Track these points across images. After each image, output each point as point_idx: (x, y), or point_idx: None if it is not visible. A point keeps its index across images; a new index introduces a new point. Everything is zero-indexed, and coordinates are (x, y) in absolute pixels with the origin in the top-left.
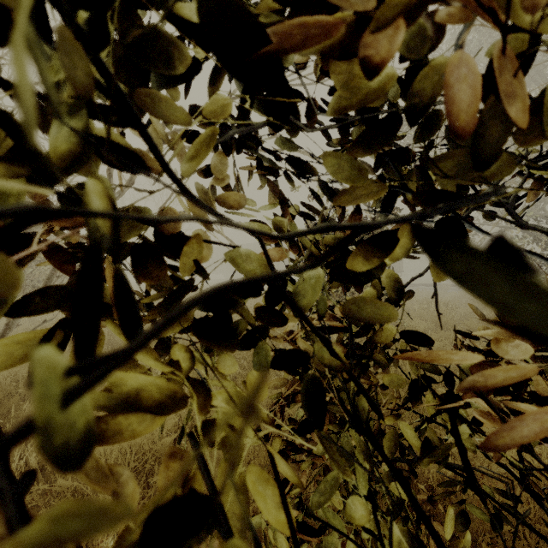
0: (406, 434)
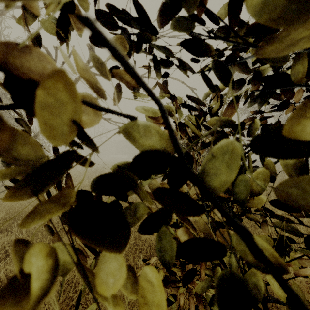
0: (273, 287)
